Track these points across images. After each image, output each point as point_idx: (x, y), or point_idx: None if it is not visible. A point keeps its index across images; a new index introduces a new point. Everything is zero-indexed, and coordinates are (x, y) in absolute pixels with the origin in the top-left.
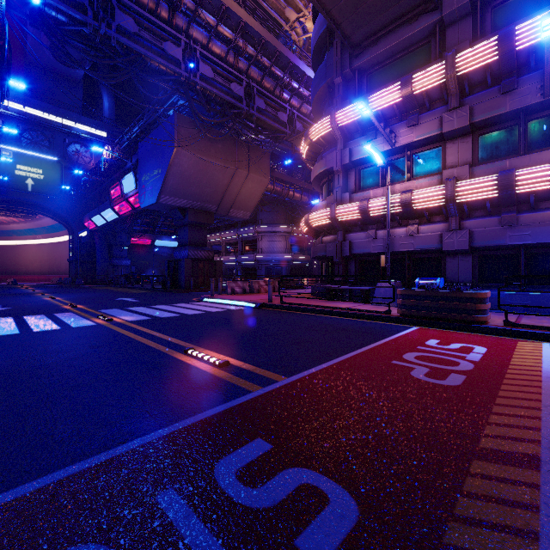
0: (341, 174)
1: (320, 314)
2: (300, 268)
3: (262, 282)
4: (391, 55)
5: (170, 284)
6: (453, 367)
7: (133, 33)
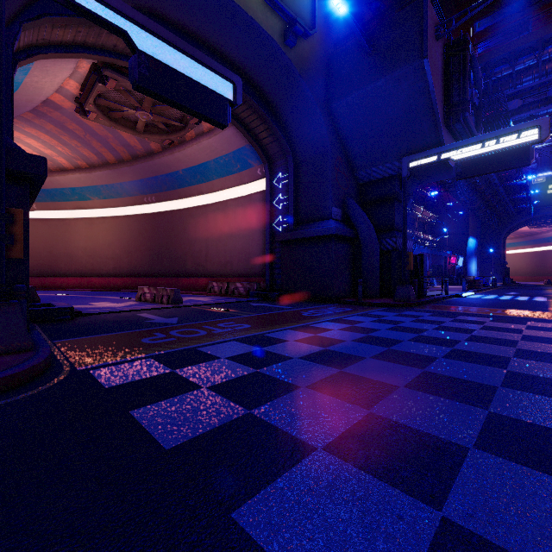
0: None
1: None
2: None
3: None
4: None
5: None
6: None
7: None
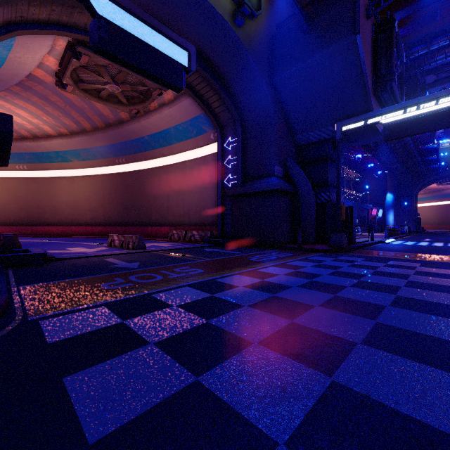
0: None
1: None
2: None
3: None
4: None
5: None
6: None
7: None
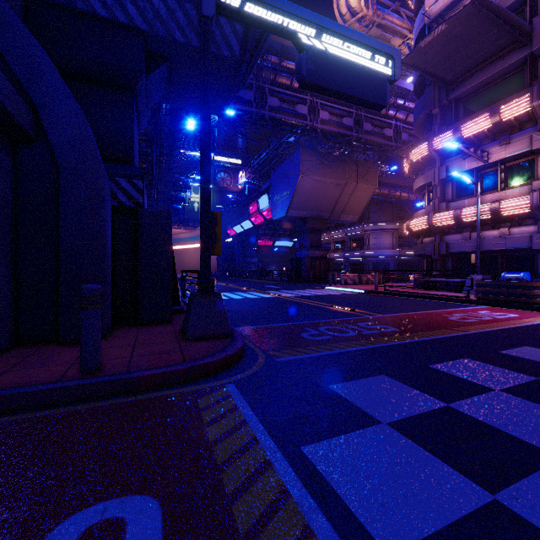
0: (438, 188)
1: (414, 298)
2: (408, 263)
3: (369, 275)
4: (485, 84)
5: (294, 276)
6: (477, 318)
7: (277, 107)
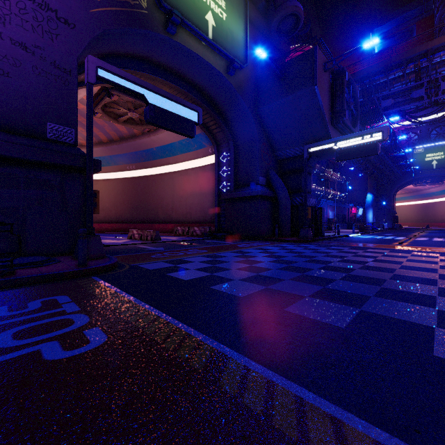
0: None
1: None
2: None
3: None
4: None
5: None
6: None
7: None
